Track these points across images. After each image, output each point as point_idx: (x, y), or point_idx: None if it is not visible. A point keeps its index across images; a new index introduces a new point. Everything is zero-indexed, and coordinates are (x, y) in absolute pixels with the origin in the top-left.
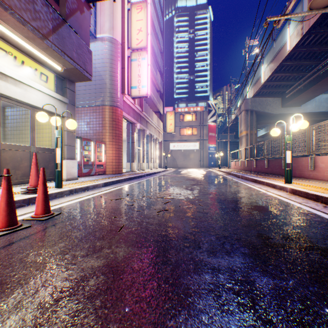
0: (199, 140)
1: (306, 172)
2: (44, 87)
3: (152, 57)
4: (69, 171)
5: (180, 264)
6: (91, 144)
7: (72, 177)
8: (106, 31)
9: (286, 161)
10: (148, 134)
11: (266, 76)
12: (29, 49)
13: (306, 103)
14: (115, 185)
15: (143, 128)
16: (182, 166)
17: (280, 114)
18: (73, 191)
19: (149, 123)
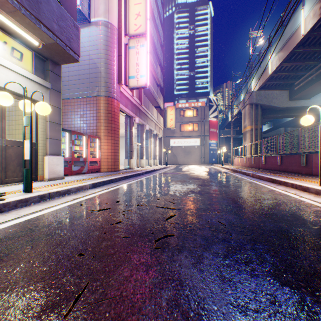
0: (200, 136)
1: None
2: (16, 65)
3: (152, 49)
4: (52, 170)
5: None
6: (83, 139)
7: (56, 176)
8: (101, 14)
9: None
10: (148, 128)
11: (274, 65)
12: None
13: (316, 96)
14: (106, 186)
15: (142, 123)
16: (183, 162)
17: (287, 108)
18: (45, 197)
19: (148, 118)
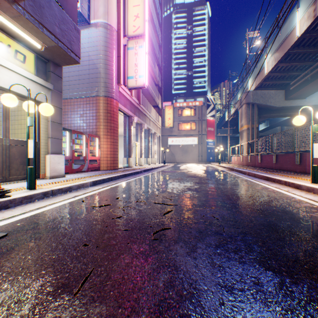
0: (198, 135)
1: None
2: (19, 67)
3: (151, 49)
4: (54, 168)
5: None
6: (83, 138)
7: (58, 174)
8: (100, 16)
9: (313, 156)
10: (146, 127)
11: (270, 66)
12: None
13: (311, 95)
14: (106, 184)
15: (141, 122)
16: (181, 161)
17: (283, 107)
18: (48, 194)
19: (147, 117)
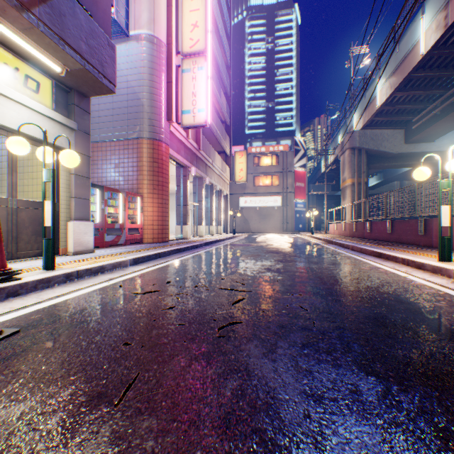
0: (282, 192)
1: None
2: (31, 99)
3: (215, 72)
4: (78, 240)
5: None
6: (119, 197)
7: (84, 248)
8: (143, 25)
9: (442, 223)
10: (209, 183)
11: (384, 95)
12: (1, 32)
13: (442, 137)
14: (152, 262)
15: (201, 175)
16: (257, 230)
17: (403, 154)
18: (72, 276)
19: (209, 168)
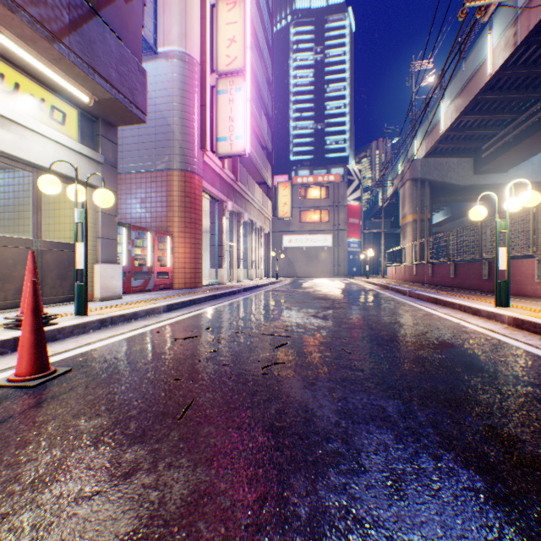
0: (333, 230)
1: (529, 286)
2: (58, 132)
3: (254, 90)
4: (105, 285)
5: (322, 532)
6: (147, 237)
7: (111, 294)
8: (174, 41)
9: (499, 266)
10: (247, 219)
11: (449, 120)
12: (28, 62)
13: (516, 167)
14: (187, 309)
15: (239, 210)
16: (304, 274)
17: (472, 186)
18: (106, 322)
19: (248, 202)
